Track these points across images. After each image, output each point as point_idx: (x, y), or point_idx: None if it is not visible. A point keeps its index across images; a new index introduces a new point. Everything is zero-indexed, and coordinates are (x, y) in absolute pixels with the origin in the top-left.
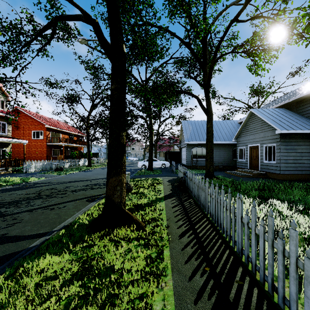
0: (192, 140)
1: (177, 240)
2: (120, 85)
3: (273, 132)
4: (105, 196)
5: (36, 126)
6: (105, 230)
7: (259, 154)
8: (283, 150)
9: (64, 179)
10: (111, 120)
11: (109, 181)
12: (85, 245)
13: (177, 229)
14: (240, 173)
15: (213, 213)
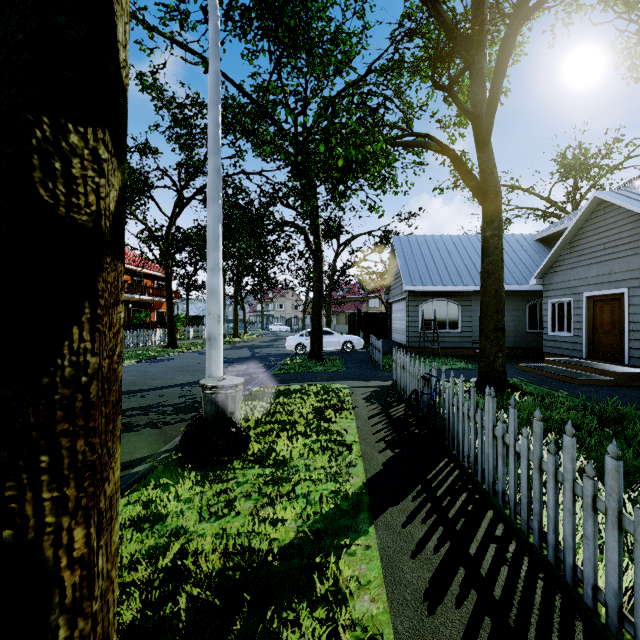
0: (422, 283)
1: None
2: None
3: None
4: (140, 478)
5: None
6: None
7: (626, 317)
8: None
9: None
10: None
11: None
12: None
13: None
14: (565, 370)
15: None
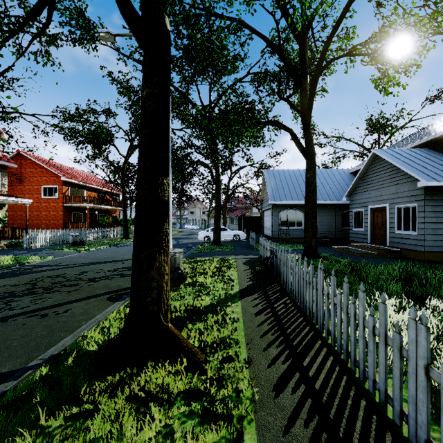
0: (280, 199)
1: (270, 399)
2: (158, 88)
3: (412, 185)
4: None
5: (48, 178)
6: (127, 369)
7: (387, 220)
8: (429, 213)
9: (82, 260)
10: (141, 156)
11: (137, 272)
12: (76, 412)
13: (267, 368)
14: (356, 249)
15: (335, 333)
